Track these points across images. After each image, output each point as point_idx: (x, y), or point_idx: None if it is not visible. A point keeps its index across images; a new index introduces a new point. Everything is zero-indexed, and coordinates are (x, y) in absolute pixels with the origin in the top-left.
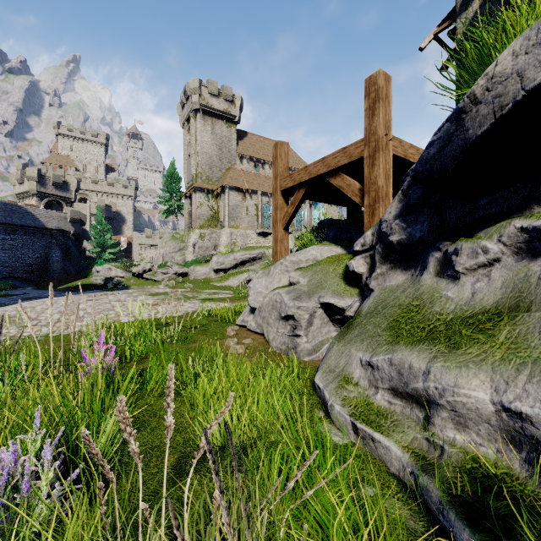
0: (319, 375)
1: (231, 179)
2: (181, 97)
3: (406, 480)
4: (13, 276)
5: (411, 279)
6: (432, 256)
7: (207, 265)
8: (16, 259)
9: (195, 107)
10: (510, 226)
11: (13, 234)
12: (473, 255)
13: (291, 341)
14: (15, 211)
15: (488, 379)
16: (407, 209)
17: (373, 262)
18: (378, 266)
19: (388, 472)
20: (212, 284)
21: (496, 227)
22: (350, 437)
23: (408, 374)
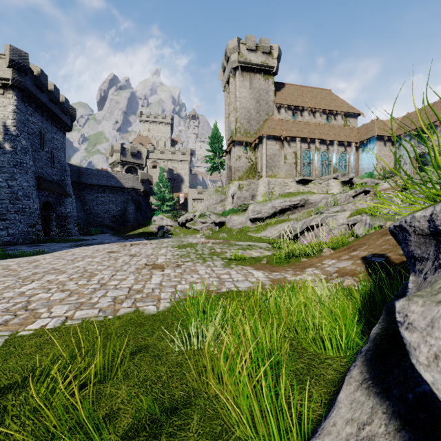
0: None
1: (268, 129)
2: (222, 62)
3: None
4: (102, 224)
5: None
6: None
7: (243, 214)
8: (105, 212)
9: (234, 66)
10: None
11: (103, 193)
12: None
13: None
14: (104, 176)
15: None
16: None
17: None
18: None
19: None
20: (248, 234)
21: None
22: None
23: None
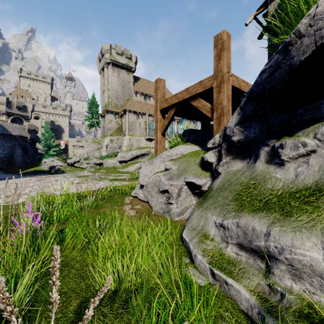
0: (186, 232)
1: (129, 106)
2: (98, 55)
3: (254, 318)
4: None
5: (247, 165)
6: (262, 150)
7: (115, 158)
8: None
9: (107, 61)
10: (323, 127)
11: None
12: (295, 148)
13: (166, 207)
14: None
15: (319, 241)
16: (244, 119)
17: (220, 155)
18: (223, 157)
19: (239, 309)
20: (118, 170)
21: (311, 128)
22: (209, 279)
23: (252, 235)
